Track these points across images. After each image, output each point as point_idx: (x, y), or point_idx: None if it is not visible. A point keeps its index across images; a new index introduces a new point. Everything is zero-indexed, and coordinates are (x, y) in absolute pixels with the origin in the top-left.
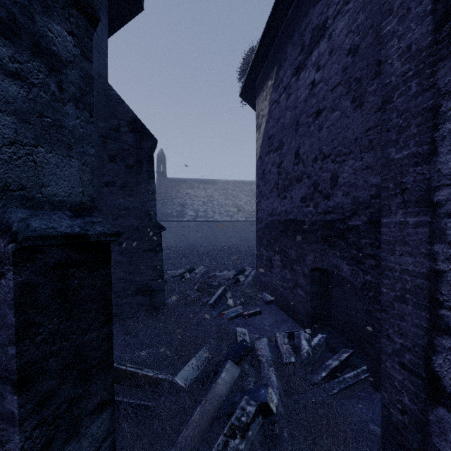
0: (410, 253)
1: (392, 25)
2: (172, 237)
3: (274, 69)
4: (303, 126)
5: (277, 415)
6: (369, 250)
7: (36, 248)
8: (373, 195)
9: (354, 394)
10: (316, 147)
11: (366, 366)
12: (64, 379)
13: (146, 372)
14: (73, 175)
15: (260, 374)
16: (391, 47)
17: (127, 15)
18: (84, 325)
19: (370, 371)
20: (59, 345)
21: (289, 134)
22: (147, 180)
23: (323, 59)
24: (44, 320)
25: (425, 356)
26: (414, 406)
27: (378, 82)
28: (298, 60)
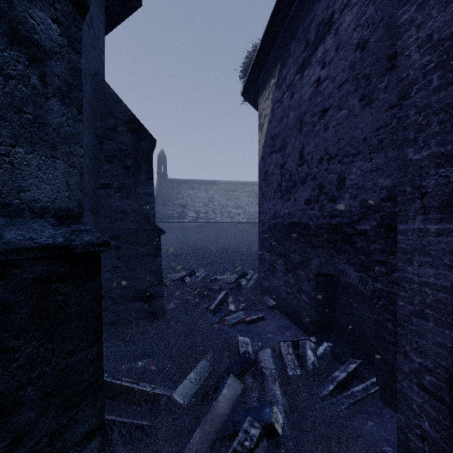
0: (431, 264)
1: (410, 13)
2: (173, 239)
3: (277, 67)
4: (307, 126)
5: (282, 436)
6: (379, 256)
7: (10, 262)
8: (383, 198)
9: (364, 410)
10: (322, 147)
11: (375, 379)
12: (45, 409)
13: (142, 387)
14: (58, 178)
15: (264, 388)
16: (408, 38)
17: (125, 11)
18: (70, 346)
19: (380, 384)
20: (39, 371)
21: (293, 134)
22: (146, 181)
23: (329, 55)
24: (21, 344)
25: (449, 380)
26: (435, 434)
27: (389, 78)
28: (302, 57)
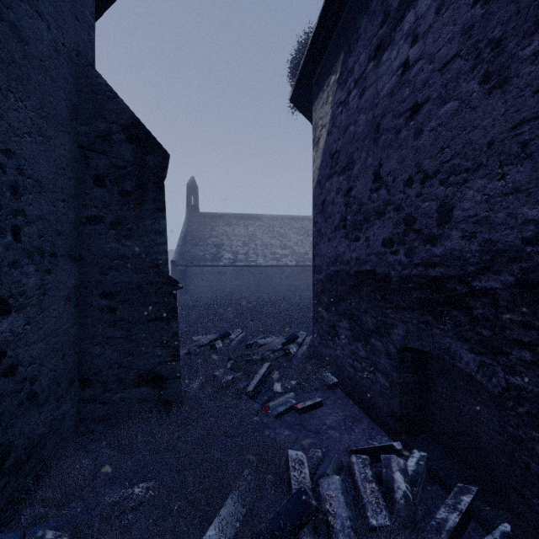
0: None
1: None
2: (205, 286)
3: (339, 57)
4: (387, 132)
5: None
6: (519, 333)
7: None
8: (528, 239)
9: None
10: (411, 163)
11: (506, 525)
12: None
13: None
14: None
15: None
16: None
17: None
18: None
19: None
20: None
21: (364, 146)
22: (154, 213)
23: (425, 23)
24: None
25: None
26: None
27: None
28: (379, 35)
